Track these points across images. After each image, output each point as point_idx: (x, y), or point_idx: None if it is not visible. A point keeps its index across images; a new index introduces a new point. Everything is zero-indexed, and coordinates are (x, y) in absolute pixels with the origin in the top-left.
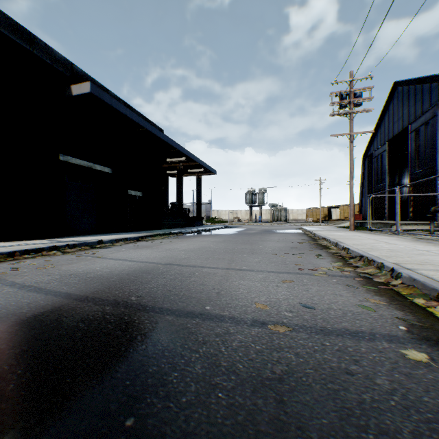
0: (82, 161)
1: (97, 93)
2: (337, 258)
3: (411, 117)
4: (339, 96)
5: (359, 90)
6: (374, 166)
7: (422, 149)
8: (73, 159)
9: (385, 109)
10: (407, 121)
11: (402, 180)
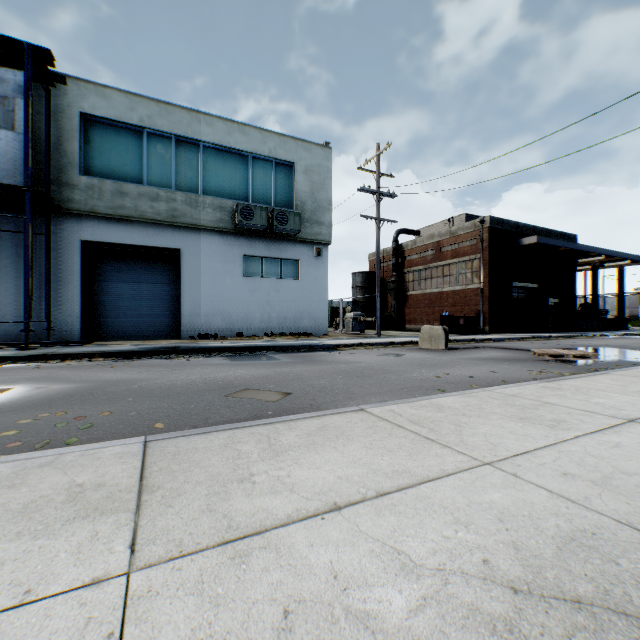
0: (521, 284)
1: (538, 241)
2: None
3: None
4: None
5: None
6: None
7: None
8: (517, 284)
9: None
10: None
11: None
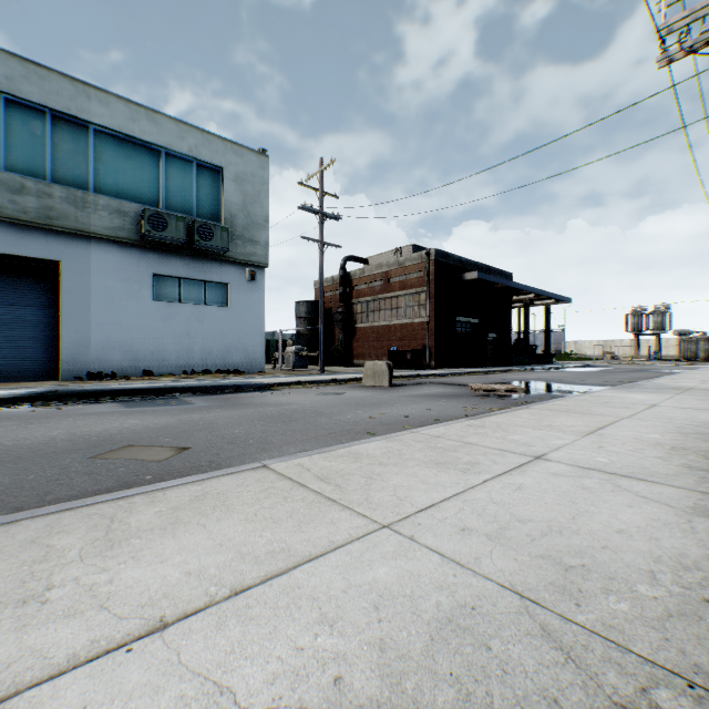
0: (465, 318)
1: (479, 276)
2: None
3: None
4: None
5: None
6: None
7: None
8: (461, 318)
9: None
10: None
11: None
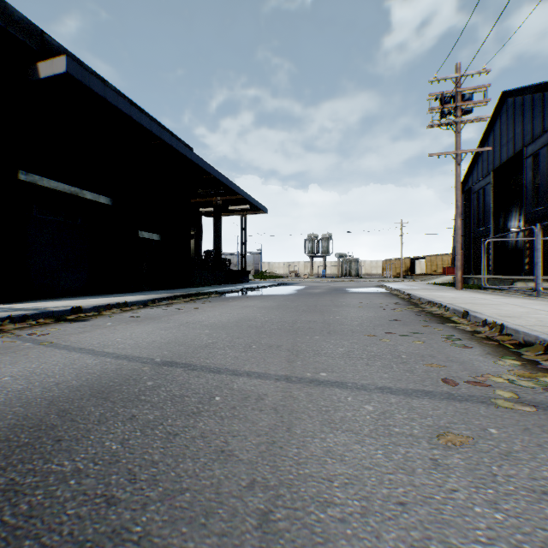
0: (61, 184)
1: (78, 76)
2: (490, 346)
3: (526, 138)
4: (441, 99)
5: (469, 90)
6: (474, 204)
7: (543, 180)
8: (44, 180)
9: (488, 129)
10: (521, 142)
11: (508, 222)
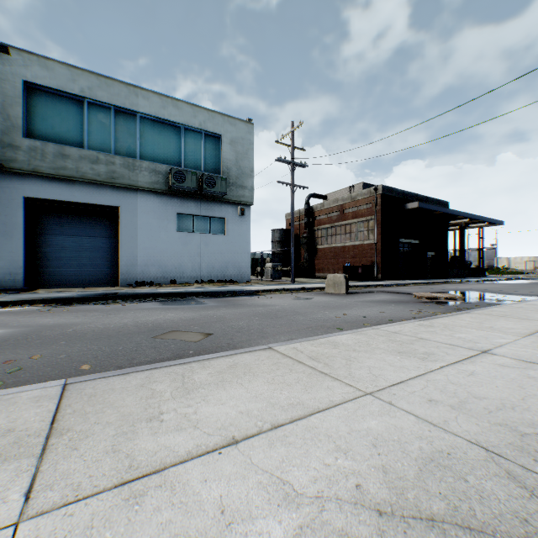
0: (406, 240)
1: (419, 206)
2: None
3: None
4: None
5: None
6: None
7: None
8: (403, 240)
9: None
10: None
11: None
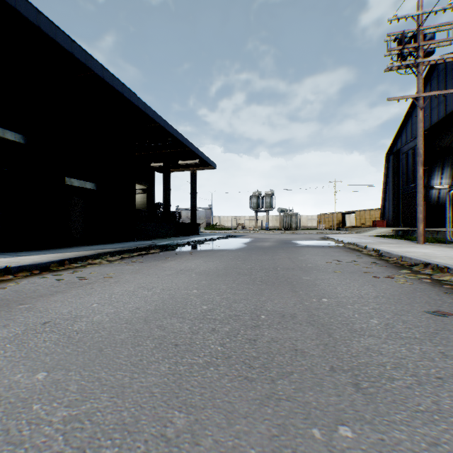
0: None
1: None
2: None
3: None
4: (401, 39)
5: (432, 28)
6: (403, 163)
7: None
8: None
9: None
10: None
11: (431, 180)
